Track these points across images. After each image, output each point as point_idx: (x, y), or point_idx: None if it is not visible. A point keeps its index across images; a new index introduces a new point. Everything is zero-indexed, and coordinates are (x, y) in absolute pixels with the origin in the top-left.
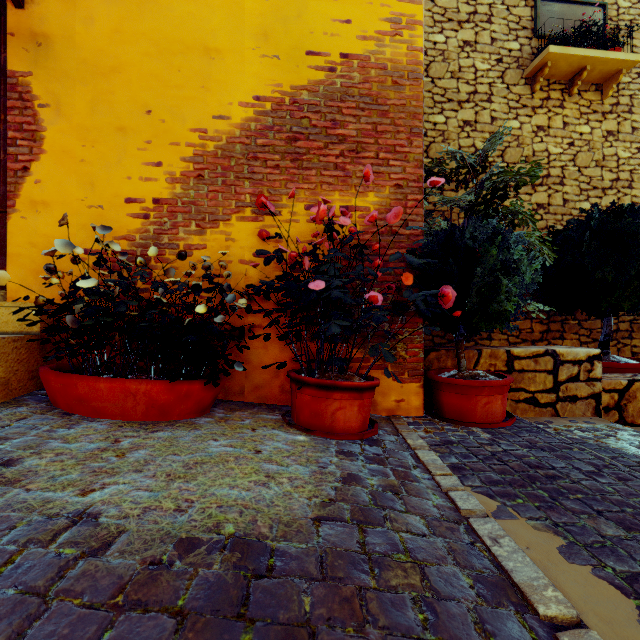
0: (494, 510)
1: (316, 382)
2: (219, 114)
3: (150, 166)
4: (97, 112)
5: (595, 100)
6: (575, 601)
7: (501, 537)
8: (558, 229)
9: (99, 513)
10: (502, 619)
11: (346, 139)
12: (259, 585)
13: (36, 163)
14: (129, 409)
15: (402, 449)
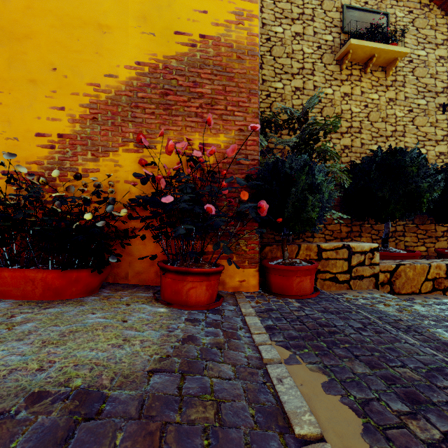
0: (287, 358)
1: (175, 269)
2: (109, 73)
3: (55, 109)
4: (13, 67)
5: (381, 77)
6: (323, 422)
7: (285, 377)
8: (356, 163)
9: None
10: (267, 439)
11: (204, 95)
12: (85, 426)
13: None
14: (29, 292)
15: (236, 316)
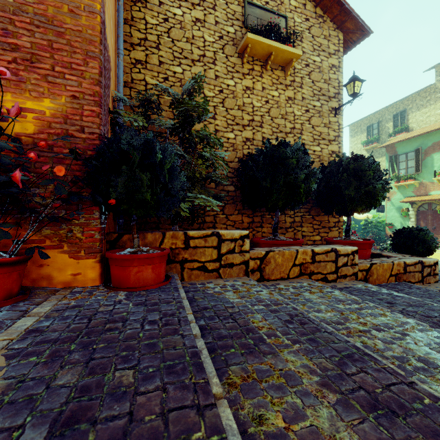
0: None
1: None
2: None
3: None
4: None
5: (281, 76)
6: None
7: None
8: (252, 154)
9: None
10: None
11: (20, 48)
12: None
13: None
14: None
15: (13, 318)
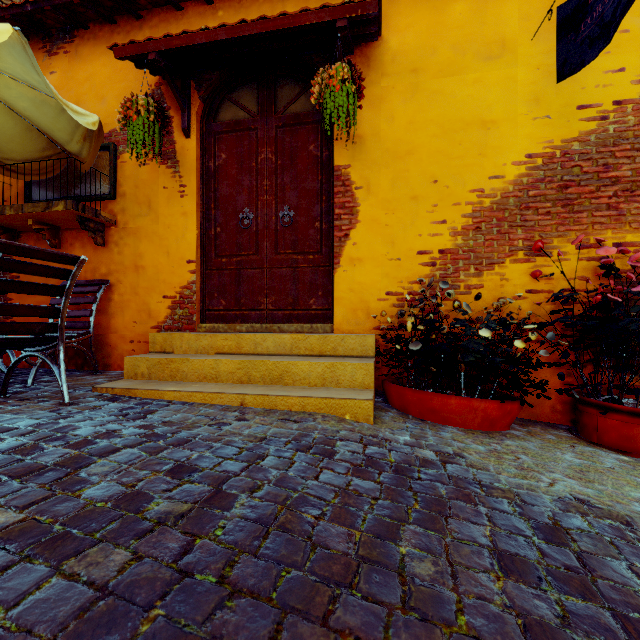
0: None
1: (630, 410)
2: (494, 175)
3: (436, 224)
4: (396, 187)
5: None
6: None
7: None
8: None
9: (586, 500)
10: None
11: (619, 180)
12: None
13: (353, 230)
14: (469, 420)
15: None
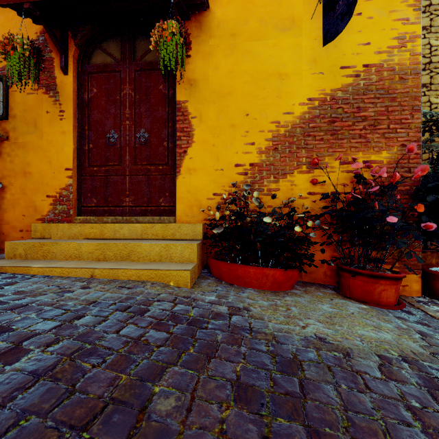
0: None
1: (368, 273)
2: (287, 111)
3: (248, 145)
4: (220, 118)
5: None
6: None
7: None
8: None
9: (324, 338)
10: None
11: (367, 118)
12: None
13: (190, 148)
14: (263, 283)
15: (430, 318)
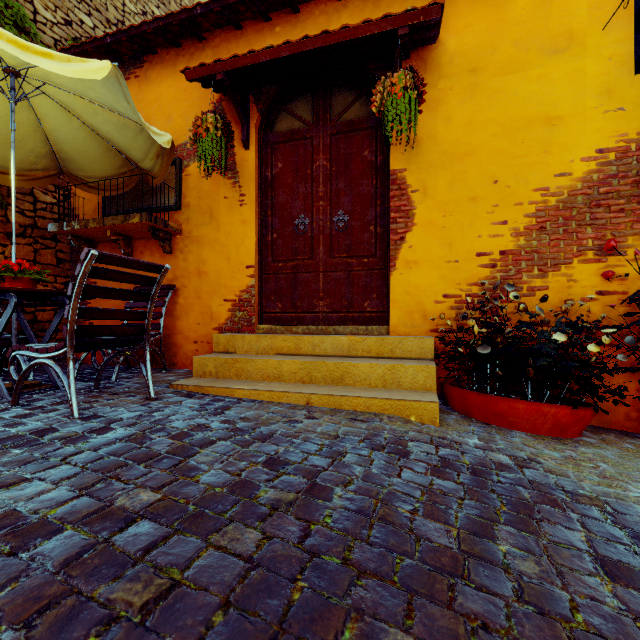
0: None
1: None
2: (560, 172)
3: (497, 225)
4: (454, 189)
5: None
6: None
7: None
8: None
9: None
10: None
11: None
12: None
13: (409, 233)
14: (538, 425)
15: None
